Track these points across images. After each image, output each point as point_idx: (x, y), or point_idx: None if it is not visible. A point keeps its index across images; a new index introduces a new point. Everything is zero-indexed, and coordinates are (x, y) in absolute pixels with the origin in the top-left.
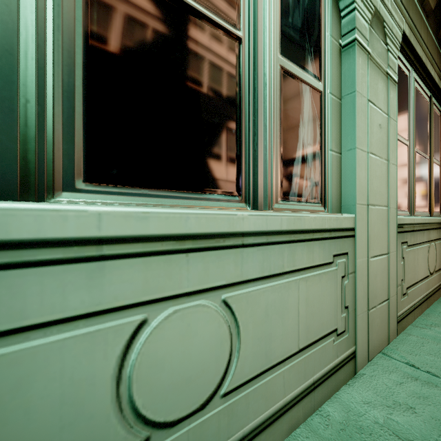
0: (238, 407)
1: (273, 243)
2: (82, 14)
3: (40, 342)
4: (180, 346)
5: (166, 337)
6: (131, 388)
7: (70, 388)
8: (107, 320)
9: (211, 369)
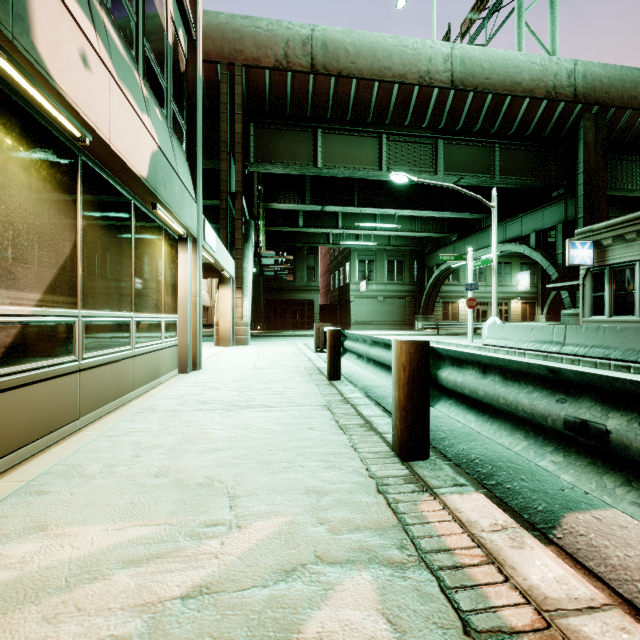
0: None
1: (636, 323)
2: (613, 301)
3: None
4: None
5: None
6: None
7: None
8: None
9: None
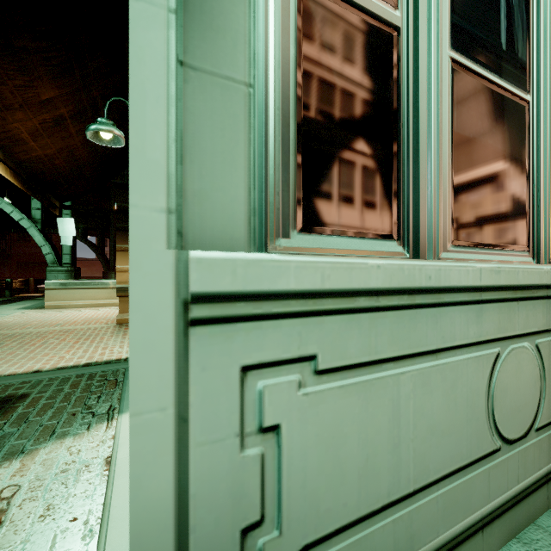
0: (544, 444)
1: None
2: (450, 116)
3: (459, 358)
4: (514, 379)
5: (508, 370)
6: (493, 404)
7: (470, 394)
8: (483, 349)
9: (530, 404)
